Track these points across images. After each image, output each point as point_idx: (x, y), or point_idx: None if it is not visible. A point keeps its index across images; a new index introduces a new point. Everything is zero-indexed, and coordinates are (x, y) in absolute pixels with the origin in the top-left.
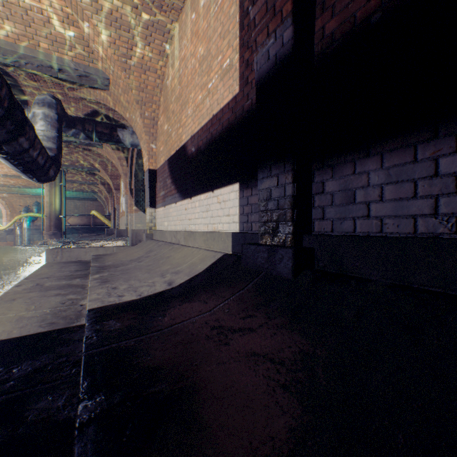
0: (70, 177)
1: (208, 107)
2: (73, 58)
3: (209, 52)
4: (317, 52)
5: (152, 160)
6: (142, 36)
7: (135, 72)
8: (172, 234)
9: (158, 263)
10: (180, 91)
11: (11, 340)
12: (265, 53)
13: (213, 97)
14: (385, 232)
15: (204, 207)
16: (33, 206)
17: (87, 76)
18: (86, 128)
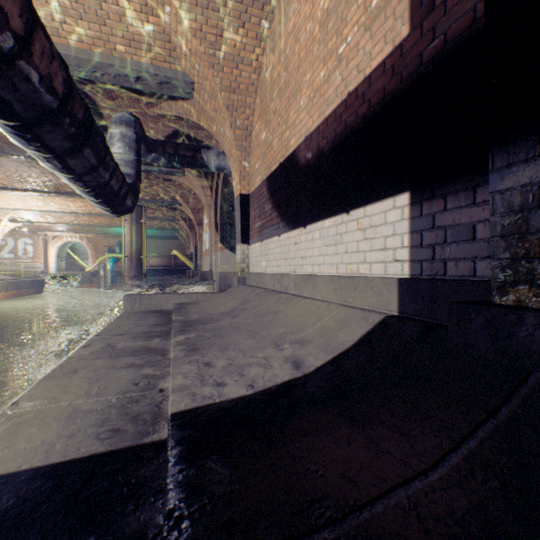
0: (151, 213)
1: (337, 84)
2: (152, 61)
3: None
4: None
5: (244, 182)
6: (235, 15)
7: (225, 67)
8: (274, 278)
9: (263, 321)
10: (286, 79)
11: (46, 471)
12: None
13: (349, 64)
14: None
15: (330, 238)
16: (116, 246)
17: (168, 82)
18: (166, 151)
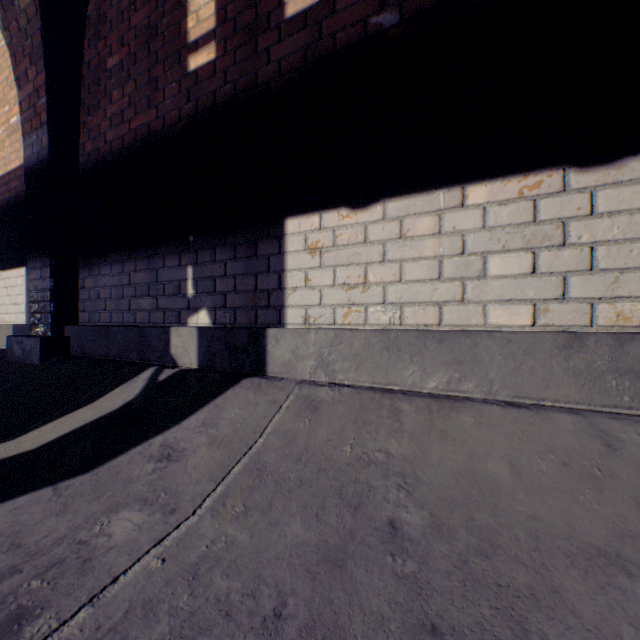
0: None
1: None
2: None
3: None
4: (82, 162)
5: None
6: None
7: None
8: None
9: None
10: None
11: None
12: (32, 144)
13: (1, 153)
14: (113, 322)
15: None
16: None
17: None
18: None
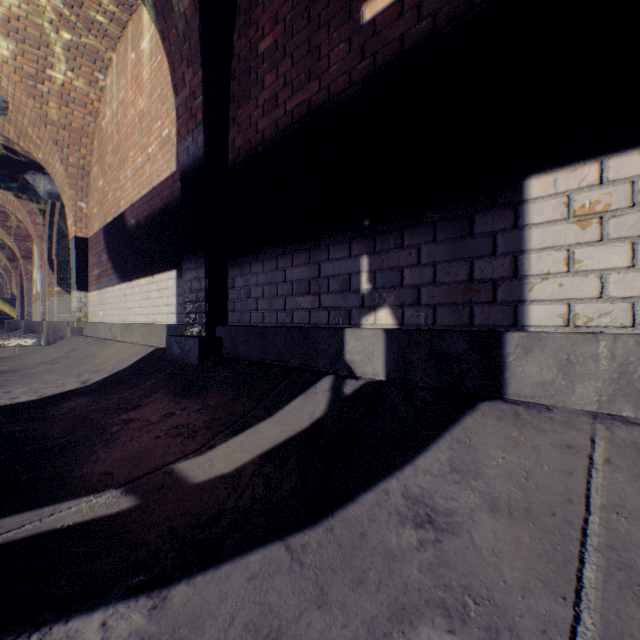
0: None
1: (148, 175)
2: None
3: (150, 111)
4: (231, 159)
5: (82, 224)
6: (61, 58)
7: (51, 102)
8: (107, 327)
9: (80, 363)
10: (118, 143)
11: None
12: (187, 147)
13: (154, 166)
14: (265, 323)
15: (145, 294)
16: None
17: None
18: None
